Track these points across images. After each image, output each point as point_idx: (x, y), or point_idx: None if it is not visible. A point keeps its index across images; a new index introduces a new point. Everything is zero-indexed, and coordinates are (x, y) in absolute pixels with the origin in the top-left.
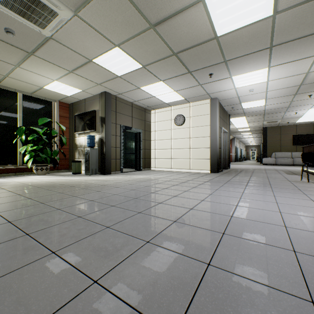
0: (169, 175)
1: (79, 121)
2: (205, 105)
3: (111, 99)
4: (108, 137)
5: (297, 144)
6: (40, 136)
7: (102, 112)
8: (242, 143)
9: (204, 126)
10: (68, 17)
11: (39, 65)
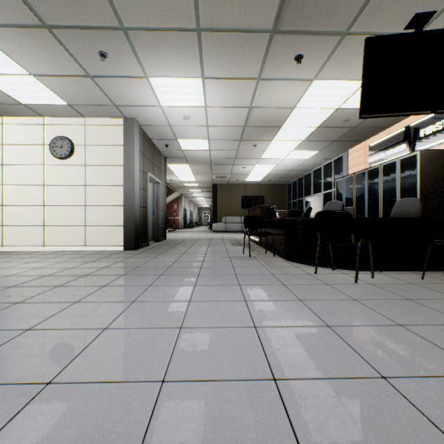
0: (11, 264)
1: None
2: (115, 127)
3: None
4: None
5: (246, 207)
6: None
7: None
8: (193, 203)
9: (113, 166)
10: None
11: None
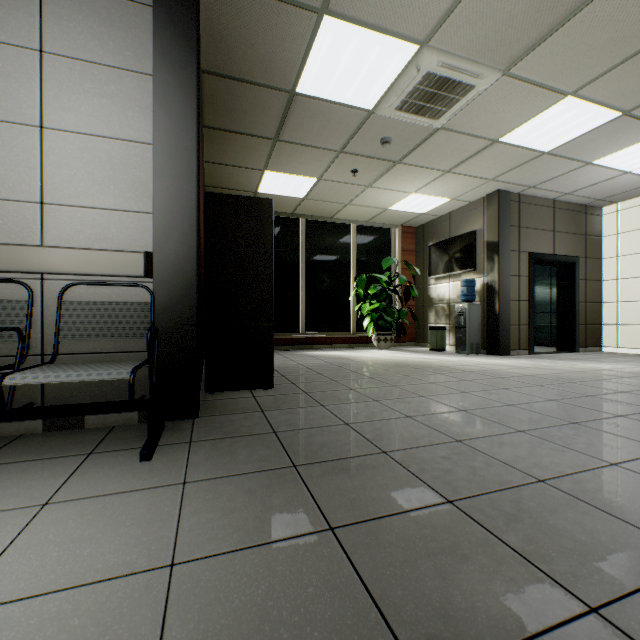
0: None
1: (438, 255)
2: None
3: (509, 203)
4: (503, 280)
5: None
6: (383, 287)
7: (491, 231)
8: None
9: None
10: (489, 85)
11: (401, 175)
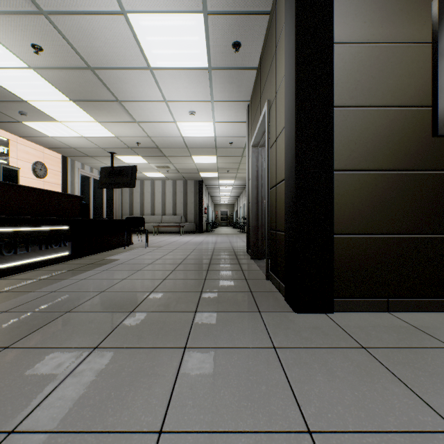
0: None
1: None
2: None
3: None
4: None
5: None
6: None
7: None
8: None
9: None
10: None
11: None
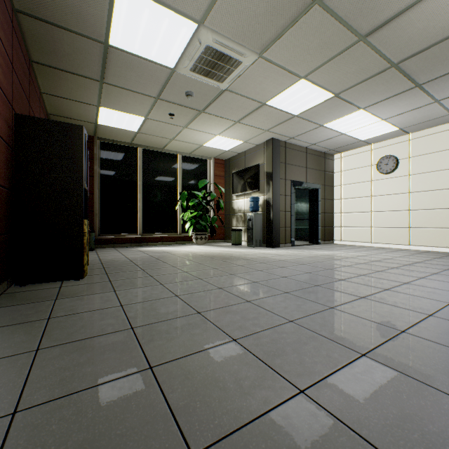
0: (371, 252)
1: (238, 180)
2: (444, 133)
3: (279, 147)
4: (275, 198)
5: None
6: (199, 200)
7: (268, 165)
8: None
9: (440, 171)
10: (251, 62)
11: (206, 121)
